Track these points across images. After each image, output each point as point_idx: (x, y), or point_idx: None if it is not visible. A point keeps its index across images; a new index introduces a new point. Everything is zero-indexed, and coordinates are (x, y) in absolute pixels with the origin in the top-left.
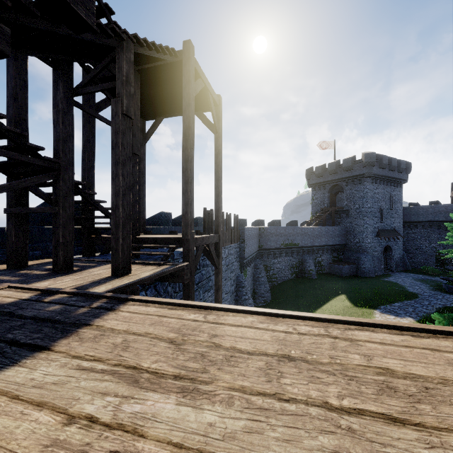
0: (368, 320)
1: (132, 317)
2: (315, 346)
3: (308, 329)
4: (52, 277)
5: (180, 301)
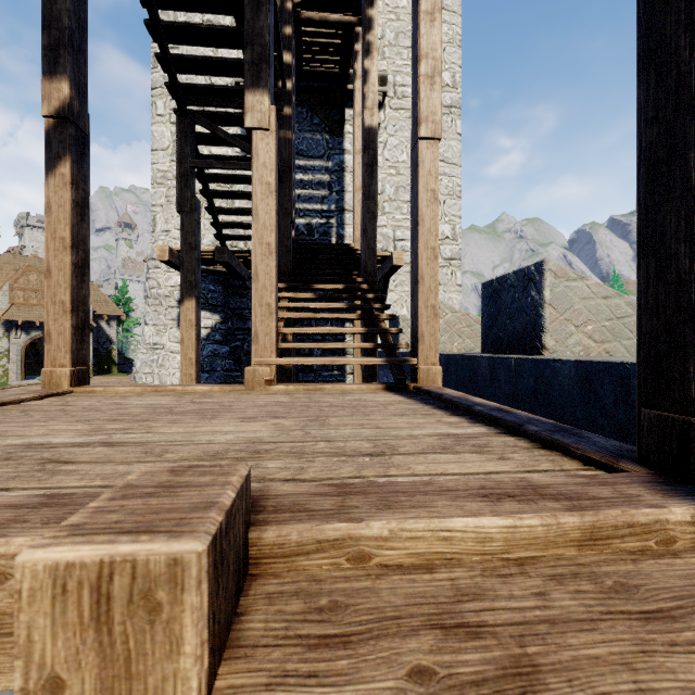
0: None
1: None
2: None
3: None
4: None
5: None
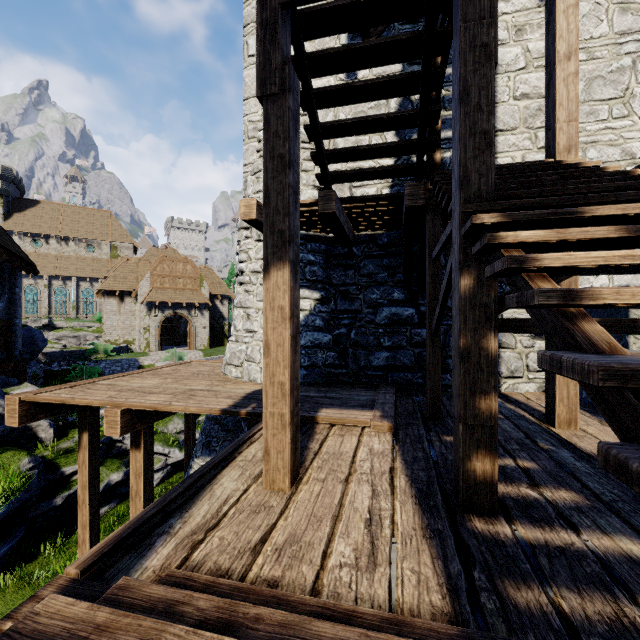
0: (79, 398)
1: (216, 402)
2: (131, 395)
3: (119, 399)
4: (411, 464)
5: (182, 406)
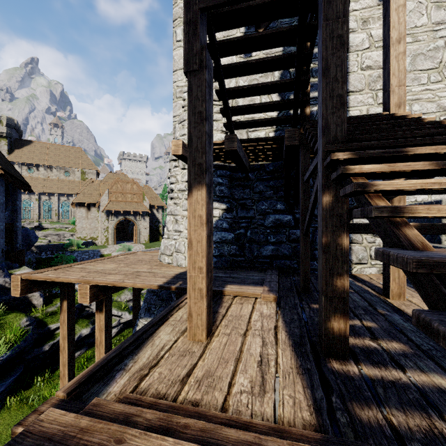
0: (61, 277)
1: (155, 280)
2: (97, 275)
3: (88, 278)
4: (289, 324)
5: (132, 283)
